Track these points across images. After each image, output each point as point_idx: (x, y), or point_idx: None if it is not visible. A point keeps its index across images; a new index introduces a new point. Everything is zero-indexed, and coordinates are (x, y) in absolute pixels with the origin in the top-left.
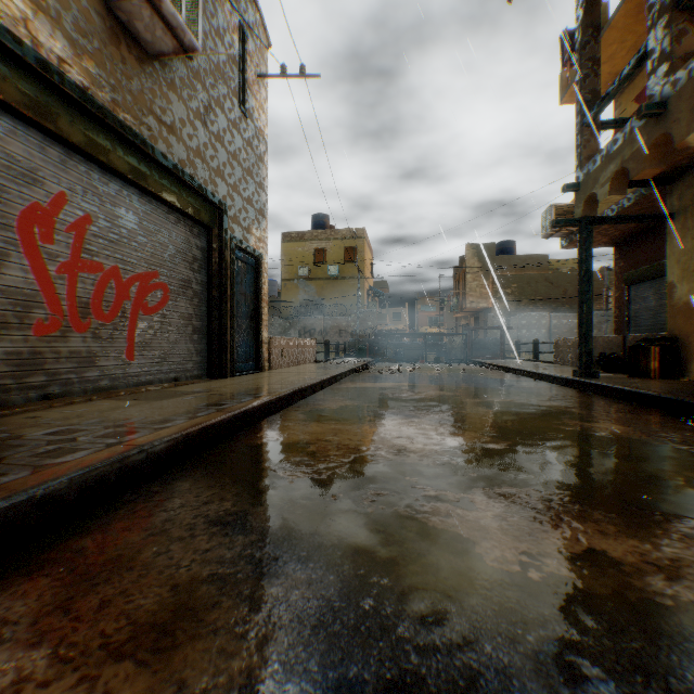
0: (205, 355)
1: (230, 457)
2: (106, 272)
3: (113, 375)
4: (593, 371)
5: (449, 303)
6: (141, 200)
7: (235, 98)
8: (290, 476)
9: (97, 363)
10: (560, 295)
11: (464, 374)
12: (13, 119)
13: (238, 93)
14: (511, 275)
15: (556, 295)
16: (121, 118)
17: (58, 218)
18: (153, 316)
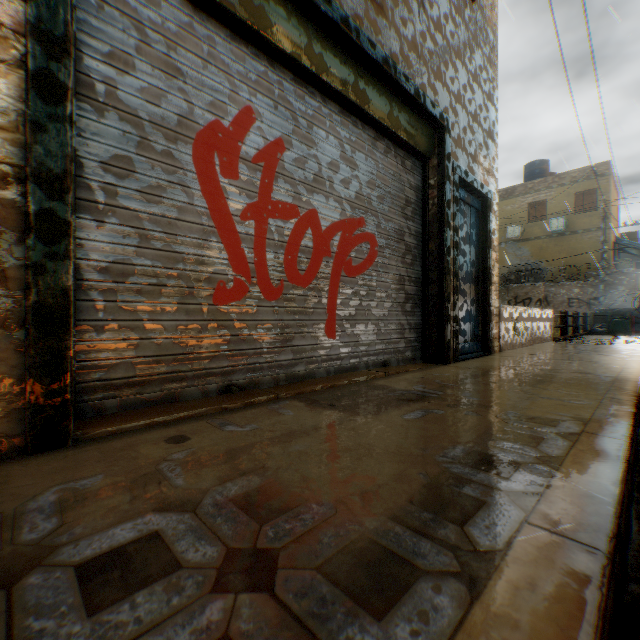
0: (419, 330)
1: None
2: (301, 219)
3: (309, 358)
4: None
5: None
6: (343, 121)
7: None
8: None
9: (289, 342)
10: None
11: None
12: (187, 8)
13: None
14: None
15: None
16: None
17: (241, 144)
18: (357, 278)
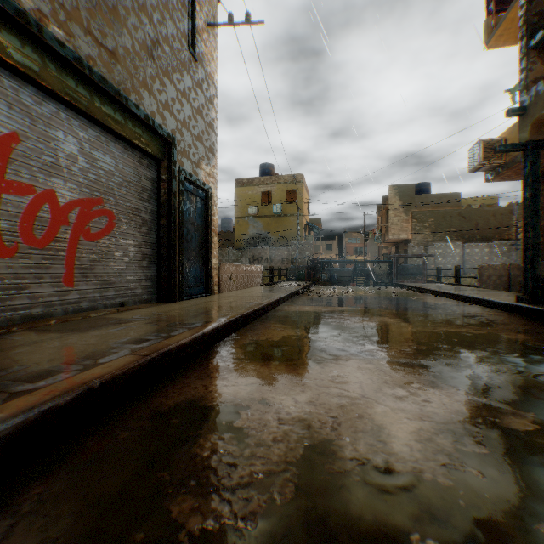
0: (155, 280)
1: (116, 441)
2: (39, 195)
3: (47, 302)
4: (540, 297)
5: (372, 236)
6: (82, 125)
7: (185, 40)
8: (188, 517)
9: (26, 290)
10: (471, 227)
11: (397, 297)
12: None
13: (187, 36)
14: (428, 211)
15: (468, 227)
16: (51, 31)
17: None
18: (97, 242)
